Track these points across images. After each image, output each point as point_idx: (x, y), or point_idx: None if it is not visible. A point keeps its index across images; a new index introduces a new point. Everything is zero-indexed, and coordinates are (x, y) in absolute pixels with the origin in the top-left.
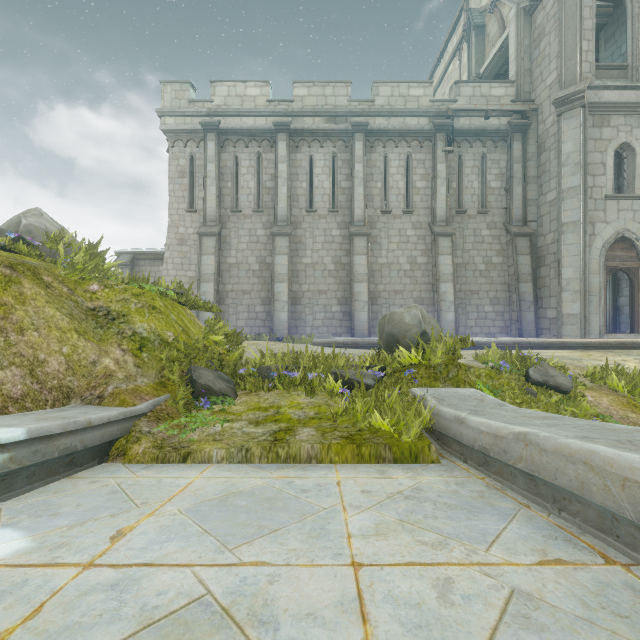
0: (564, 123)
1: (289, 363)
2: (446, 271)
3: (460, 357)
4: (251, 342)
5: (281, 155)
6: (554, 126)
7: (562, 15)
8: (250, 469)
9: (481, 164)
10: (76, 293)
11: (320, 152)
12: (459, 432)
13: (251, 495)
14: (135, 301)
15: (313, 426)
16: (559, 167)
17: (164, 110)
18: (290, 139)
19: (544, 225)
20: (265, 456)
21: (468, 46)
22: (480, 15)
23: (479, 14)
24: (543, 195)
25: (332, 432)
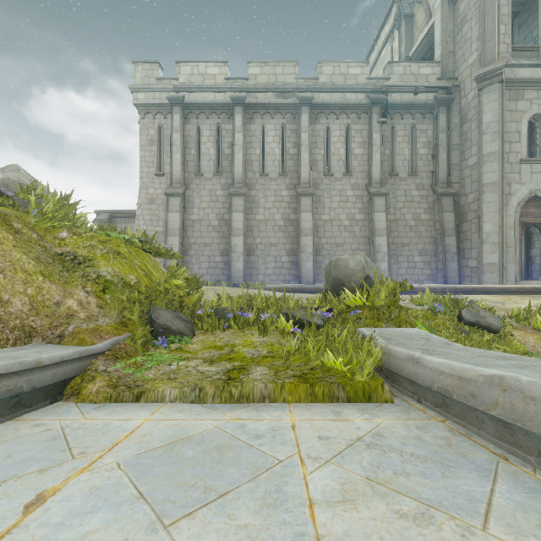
0: (484, 97)
1: (243, 305)
2: (381, 226)
3: (399, 300)
4: (210, 287)
5: (237, 126)
6: (475, 100)
7: (482, 3)
8: (202, 409)
9: (411, 134)
10: (45, 239)
11: (271, 123)
12: (413, 372)
13: (200, 442)
14: (101, 247)
15: (266, 365)
16: (480, 135)
17: (136, 87)
18: (245, 112)
19: (466, 186)
20: (218, 395)
21: (399, 33)
22: (409, 6)
23: (408, 5)
24: (465, 160)
25: (285, 371)
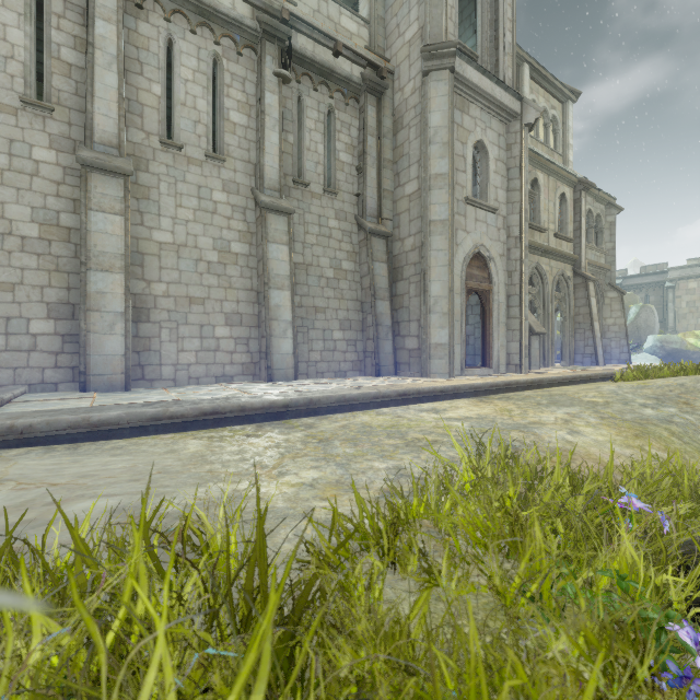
0: (432, 86)
1: None
2: (280, 271)
3: None
4: None
5: None
6: (415, 95)
7: None
8: None
9: (328, 123)
10: None
11: None
12: None
13: None
14: None
15: None
16: (425, 145)
17: None
18: None
19: (402, 226)
20: None
21: None
22: None
23: None
24: (401, 186)
25: None
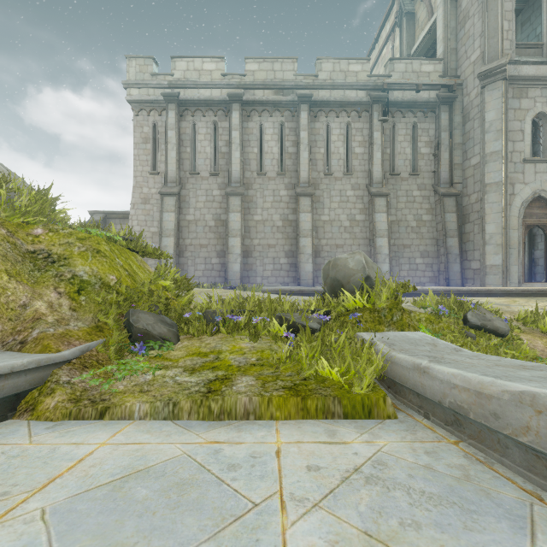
0: (487, 94)
1: (235, 307)
2: (382, 227)
3: (401, 302)
4: (205, 289)
5: (234, 123)
6: (478, 98)
7: None
8: (174, 429)
9: (412, 133)
10: (16, 236)
11: (269, 121)
12: (420, 383)
13: (159, 476)
14: (79, 245)
15: (253, 374)
16: (483, 134)
17: (129, 82)
18: (243, 109)
19: (468, 186)
20: (195, 411)
21: (400, 30)
22: (411, 3)
23: (410, 2)
24: (468, 160)
25: (274, 381)
